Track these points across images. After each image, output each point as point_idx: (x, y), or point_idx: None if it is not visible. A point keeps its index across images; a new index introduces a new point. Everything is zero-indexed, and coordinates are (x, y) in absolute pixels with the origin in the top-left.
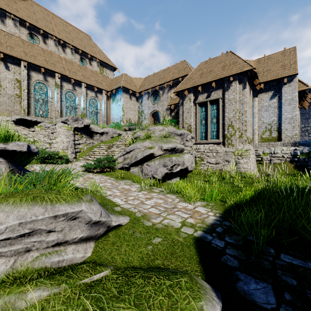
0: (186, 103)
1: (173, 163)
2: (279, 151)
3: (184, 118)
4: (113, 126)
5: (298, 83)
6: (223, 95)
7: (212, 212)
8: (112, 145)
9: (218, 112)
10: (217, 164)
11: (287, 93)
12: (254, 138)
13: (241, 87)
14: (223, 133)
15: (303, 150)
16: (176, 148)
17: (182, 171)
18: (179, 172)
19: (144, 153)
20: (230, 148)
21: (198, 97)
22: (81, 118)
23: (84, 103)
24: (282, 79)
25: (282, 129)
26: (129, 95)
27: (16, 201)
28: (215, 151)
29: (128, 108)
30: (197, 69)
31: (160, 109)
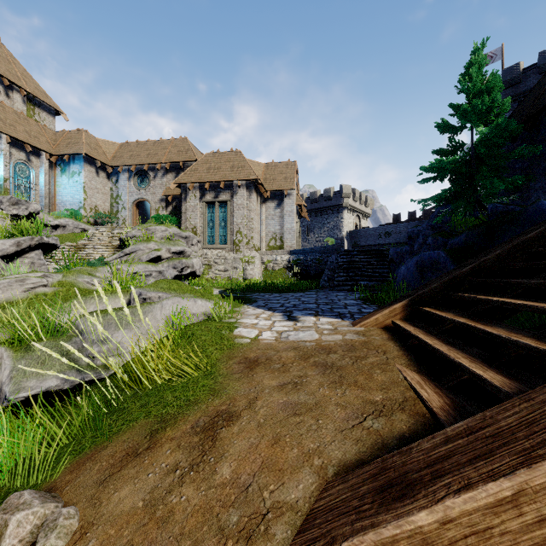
0: (191, 199)
1: (184, 265)
2: (279, 258)
3: (189, 218)
4: (67, 215)
5: (296, 197)
6: (232, 198)
7: (218, 290)
8: (82, 246)
9: (227, 215)
10: (226, 271)
11: (288, 205)
12: (262, 245)
13: (249, 194)
14: (232, 239)
15: (294, 258)
16: (185, 251)
17: (191, 274)
18: (188, 275)
19: (151, 255)
20: (238, 255)
21: (206, 195)
22: (25, 202)
23: (7, 170)
24: (284, 191)
25: (284, 238)
26: (94, 167)
27: (142, 263)
28: (224, 257)
29: (93, 188)
30: (203, 160)
31: (150, 197)
